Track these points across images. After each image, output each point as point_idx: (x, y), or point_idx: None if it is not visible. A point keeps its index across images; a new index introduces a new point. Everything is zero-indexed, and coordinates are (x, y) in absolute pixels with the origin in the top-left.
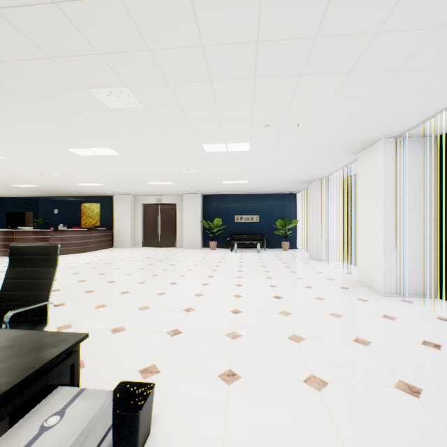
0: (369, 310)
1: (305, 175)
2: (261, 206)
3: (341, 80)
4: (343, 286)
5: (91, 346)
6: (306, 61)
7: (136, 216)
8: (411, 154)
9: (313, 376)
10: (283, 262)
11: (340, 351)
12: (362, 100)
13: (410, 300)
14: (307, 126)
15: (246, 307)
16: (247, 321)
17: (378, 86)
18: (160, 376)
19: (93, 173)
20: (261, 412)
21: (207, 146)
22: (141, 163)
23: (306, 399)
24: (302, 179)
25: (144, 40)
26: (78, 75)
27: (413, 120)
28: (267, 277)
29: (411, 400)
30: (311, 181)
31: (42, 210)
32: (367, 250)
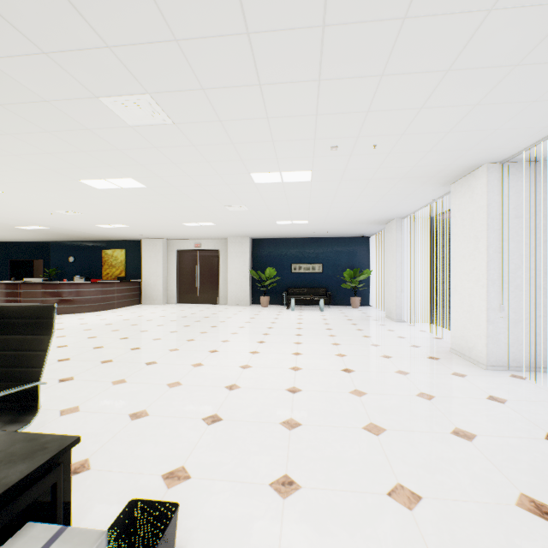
0: (468, 389)
1: (381, 213)
2: (325, 252)
3: (435, 82)
4: (432, 355)
5: (101, 438)
6: (389, 54)
7: (169, 266)
8: (522, 184)
9: (401, 487)
10: (353, 323)
11: (435, 449)
12: (462, 110)
13: (522, 376)
14: (387, 148)
15: (306, 384)
16: (308, 404)
17: (486, 90)
18: (191, 484)
19: (115, 211)
20: (330, 543)
21: (257, 175)
22: (173, 198)
23: (392, 523)
24: (376, 219)
25: (168, 26)
26: (84, 78)
27: (527, 138)
28: (333, 343)
29: (542, 526)
30: (388, 221)
31: (55, 258)
32: (463, 309)
